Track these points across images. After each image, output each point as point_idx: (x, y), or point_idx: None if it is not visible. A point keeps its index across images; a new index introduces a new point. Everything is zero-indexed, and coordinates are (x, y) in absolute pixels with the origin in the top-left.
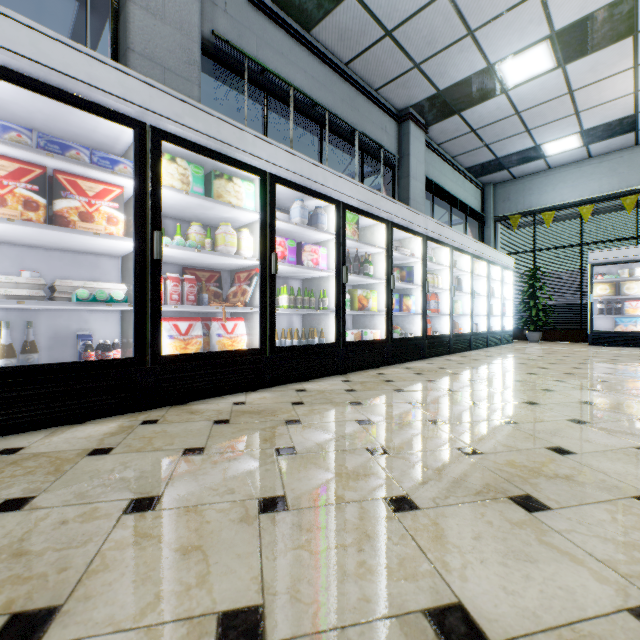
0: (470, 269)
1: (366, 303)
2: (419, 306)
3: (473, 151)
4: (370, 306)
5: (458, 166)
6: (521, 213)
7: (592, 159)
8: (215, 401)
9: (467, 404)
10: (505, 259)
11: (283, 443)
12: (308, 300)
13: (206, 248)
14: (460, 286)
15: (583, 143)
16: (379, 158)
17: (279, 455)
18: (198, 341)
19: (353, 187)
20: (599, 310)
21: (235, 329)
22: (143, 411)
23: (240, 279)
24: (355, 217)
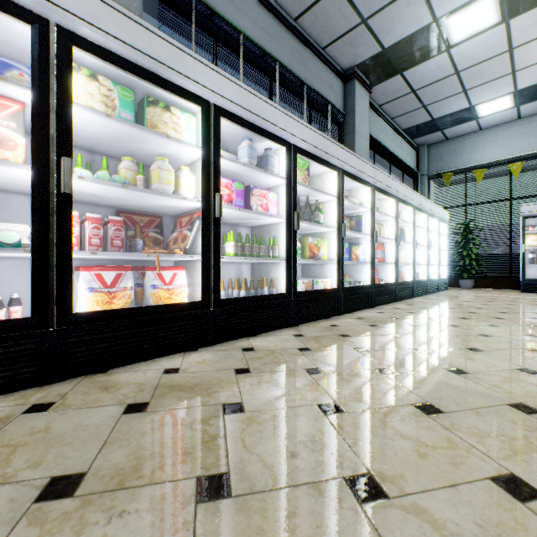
0: (412, 220)
1: (317, 251)
2: (367, 255)
3: (411, 112)
4: (321, 255)
5: (396, 127)
6: (453, 171)
7: (521, 120)
8: (143, 367)
9: (451, 373)
10: (441, 212)
11: (212, 462)
12: (257, 247)
13: (137, 186)
14: (403, 236)
15: (515, 104)
16: (326, 114)
17: (200, 500)
18: (127, 294)
19: (304, 130)
20: (530, 259)
21: (174, 279)
22: (45, 385)
23: (181, 224)
24: (306, 163)
